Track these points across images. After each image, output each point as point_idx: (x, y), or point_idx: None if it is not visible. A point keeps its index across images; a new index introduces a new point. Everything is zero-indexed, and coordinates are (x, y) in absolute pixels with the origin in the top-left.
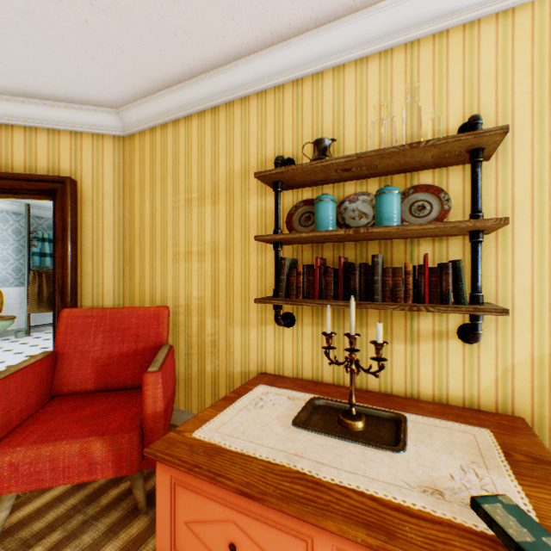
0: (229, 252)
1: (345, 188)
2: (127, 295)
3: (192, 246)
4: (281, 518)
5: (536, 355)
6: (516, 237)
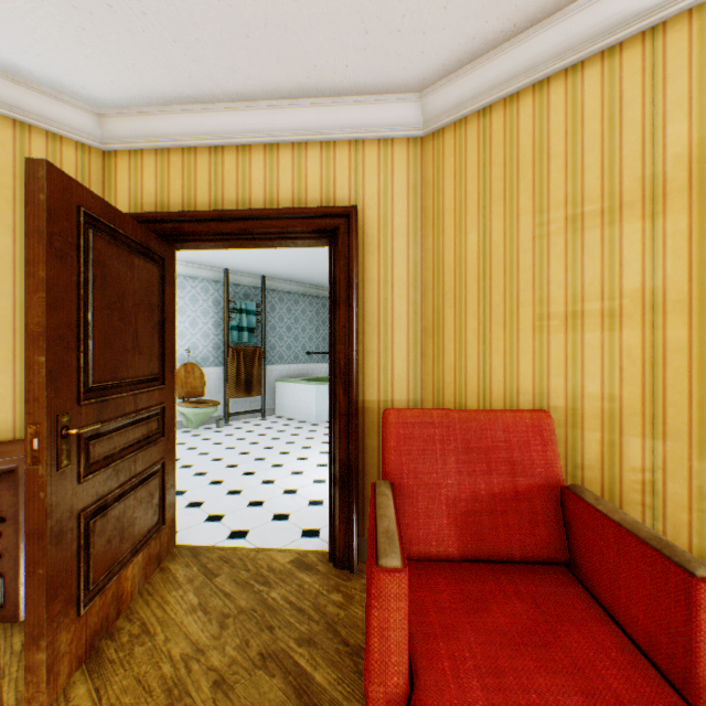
0: (698, 309)
1: None
2: (428, 386)
3: (583, 302)
4: None
5: None
6: None
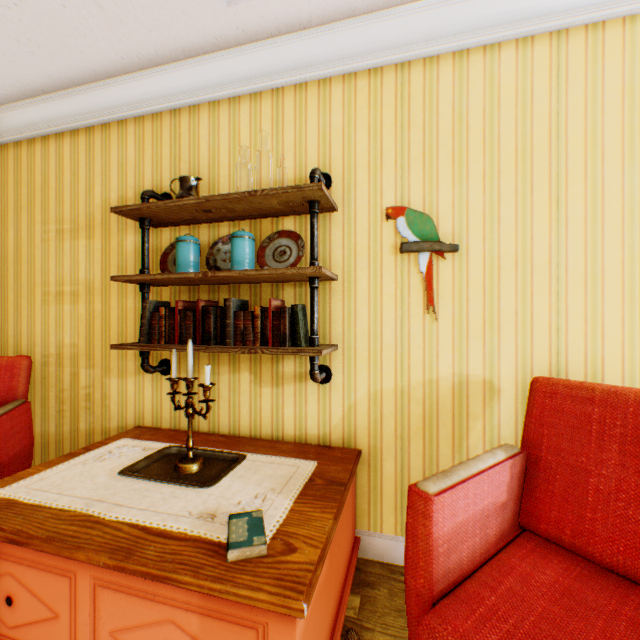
0: (106, 293)
1: (220, 228)
2: None
3: (64, 285)
4: (51, 560)
5: (372, 391)
6: (358, 284)
